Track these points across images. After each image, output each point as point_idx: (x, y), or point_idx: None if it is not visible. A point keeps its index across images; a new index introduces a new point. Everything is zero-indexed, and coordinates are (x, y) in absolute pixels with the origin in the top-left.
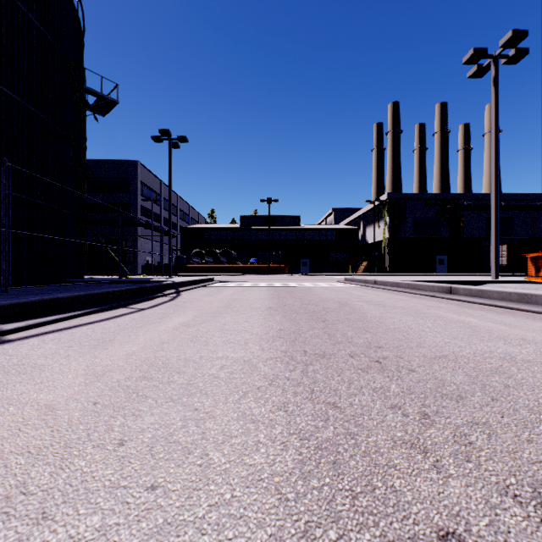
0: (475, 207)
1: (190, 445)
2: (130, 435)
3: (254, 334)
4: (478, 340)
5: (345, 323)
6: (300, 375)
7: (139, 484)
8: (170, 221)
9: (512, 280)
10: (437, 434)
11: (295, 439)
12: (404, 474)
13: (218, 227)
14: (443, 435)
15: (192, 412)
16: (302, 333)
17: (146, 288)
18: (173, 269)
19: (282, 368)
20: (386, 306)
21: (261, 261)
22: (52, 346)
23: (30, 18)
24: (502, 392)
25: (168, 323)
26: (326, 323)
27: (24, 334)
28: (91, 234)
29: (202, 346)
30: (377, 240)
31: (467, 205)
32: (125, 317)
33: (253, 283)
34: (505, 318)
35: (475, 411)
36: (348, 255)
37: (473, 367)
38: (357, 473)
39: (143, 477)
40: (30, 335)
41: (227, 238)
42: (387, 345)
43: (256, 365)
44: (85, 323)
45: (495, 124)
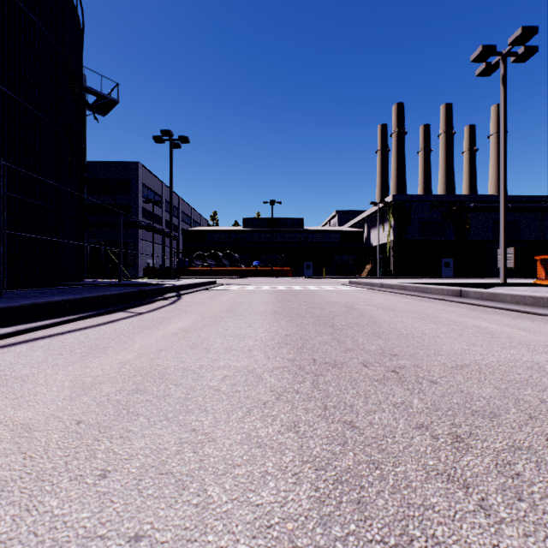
0: (481, 209)
1: (186, 478)
2: (115, 464)
3: (258, 340)
4: (499, 346)
5: (355, 329)
6: (310, 388)
7: (120, 533)
8: (172, 223)
9: (522, 283)
10: (476, 462)
11: (309, 470)
12: (445, 518)
13: (220, 229)
14: (483, 464)
15: (189, 434)
16: (310, 339)
17: (146, 291)
18: (174, 272)
19: (290, 380)
20: (395, 310)
21: (264, 264)
22: (40, 354)
23: (27, 13)
24: (540, 408)
25: (167, 328)
26: (334, 329)
27: (12, 341)
28: (92, 236)
29: (203, 354)
30: (381, 242)
31: (473, 207)
32: (122, 321)
33: (256, 286)
34: (522, 322)
35: (514, 432)
36: (352, 258)
37: (501, 379)
38: (388, 517)
39: (126, 522)
40: (18, 342)
41: (229, 240)
42: (402, 353)
43: (261, 376)
44: (79, 328)
45: (504, 124)
